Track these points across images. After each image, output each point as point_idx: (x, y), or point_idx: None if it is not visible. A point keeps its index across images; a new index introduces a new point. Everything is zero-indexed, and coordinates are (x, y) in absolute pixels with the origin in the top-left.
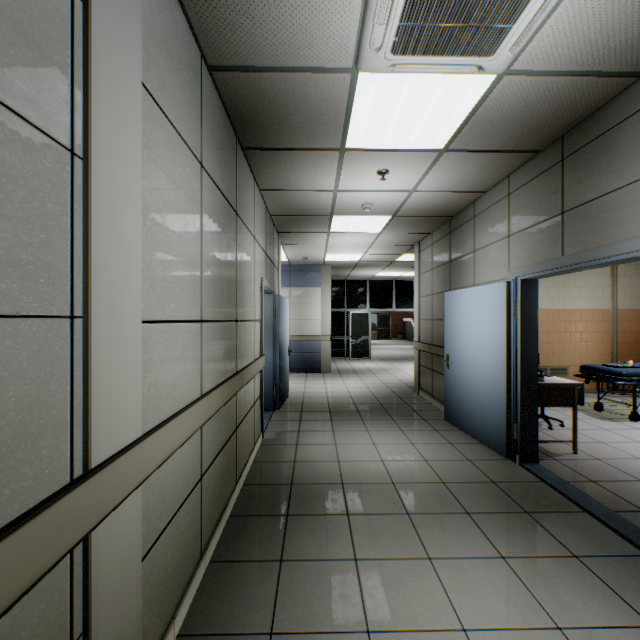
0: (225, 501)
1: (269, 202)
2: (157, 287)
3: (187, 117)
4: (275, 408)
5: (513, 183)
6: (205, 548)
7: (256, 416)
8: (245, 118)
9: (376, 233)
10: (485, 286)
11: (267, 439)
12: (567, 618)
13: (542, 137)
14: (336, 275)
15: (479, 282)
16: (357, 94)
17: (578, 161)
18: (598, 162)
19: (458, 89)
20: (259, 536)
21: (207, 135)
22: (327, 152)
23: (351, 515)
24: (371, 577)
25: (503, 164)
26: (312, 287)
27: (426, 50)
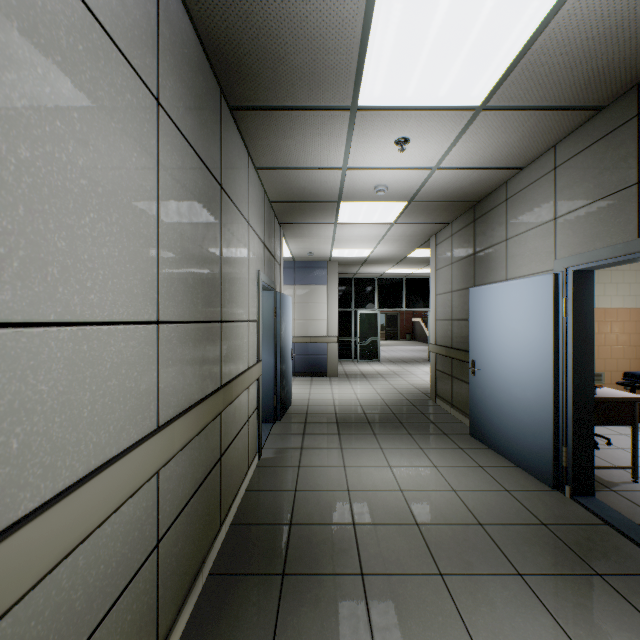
0: (202, 556)
1: (267, 184)
2: (50, 266)
3: (127, 18)
4: (276, 419)
5: (561, 153)
6: (165, 639)
7: (251, 433)
8: (229, 60)
9: (389, 223)
10: (523, 280)
11: (264, 459)
12: None
13: (612, 85)
14: (343, 273)
15: (513, 276)
16: (376, 15)
17: None
18: None
19: (515, 3)
20: (244, 610)
21: (169, 65)
22: (335, 112)
23: (366, 576)
24: None
25: (552, 128)
26: (318, 285)
27: None
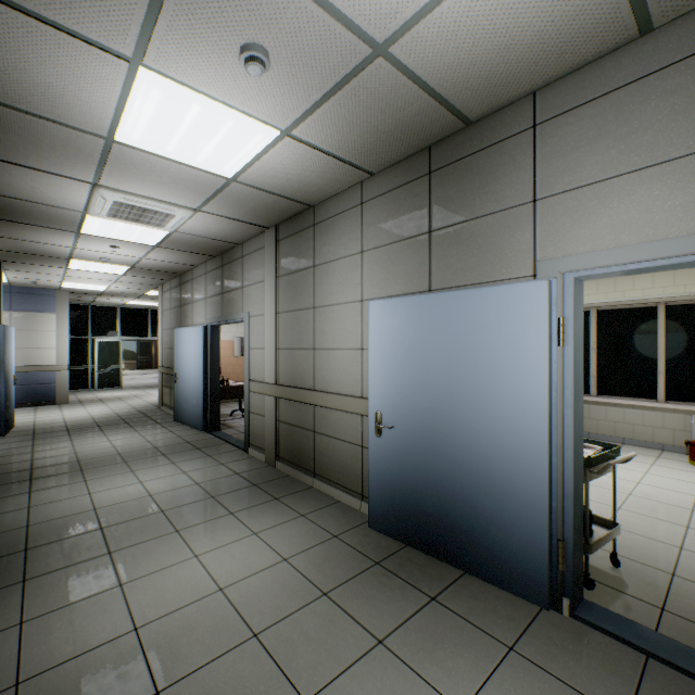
0: None
1: None
2: None
3: None
4: (0, 435)
5: (208, 267)
6: None
7: None
8: None
9: (119, 274)
10: (195, 327)
11: None
12: (191, 470)
13: (212, 252)
14: (78, 299)
15: (195, 324)
16: (88, 219)
17: (227, 270)
18: (232, 274)
19: (153, 230)
20: (9, 490)
21: None
22: (66, 231)
23: (85, 470)
24: (95, 483)
25: (199, 257)
26: (44, 313)
27: (127, 220)
